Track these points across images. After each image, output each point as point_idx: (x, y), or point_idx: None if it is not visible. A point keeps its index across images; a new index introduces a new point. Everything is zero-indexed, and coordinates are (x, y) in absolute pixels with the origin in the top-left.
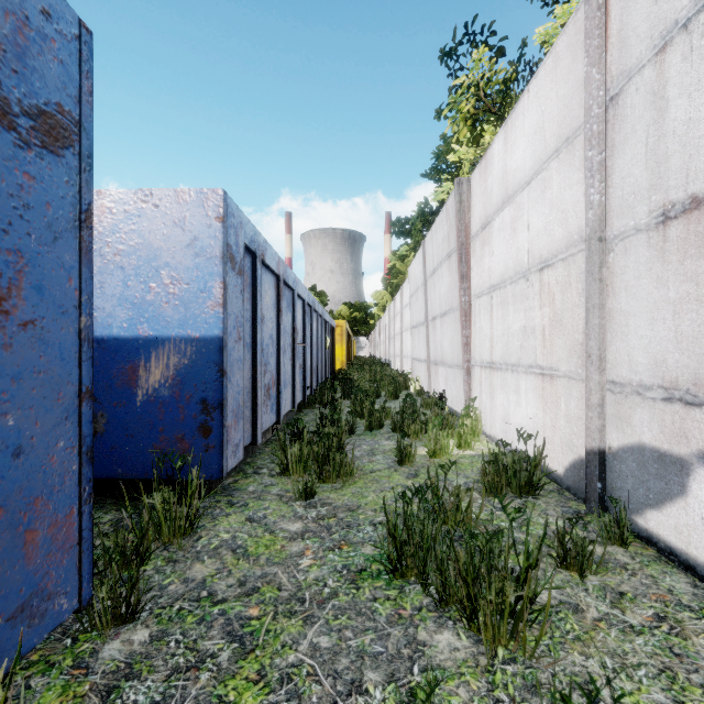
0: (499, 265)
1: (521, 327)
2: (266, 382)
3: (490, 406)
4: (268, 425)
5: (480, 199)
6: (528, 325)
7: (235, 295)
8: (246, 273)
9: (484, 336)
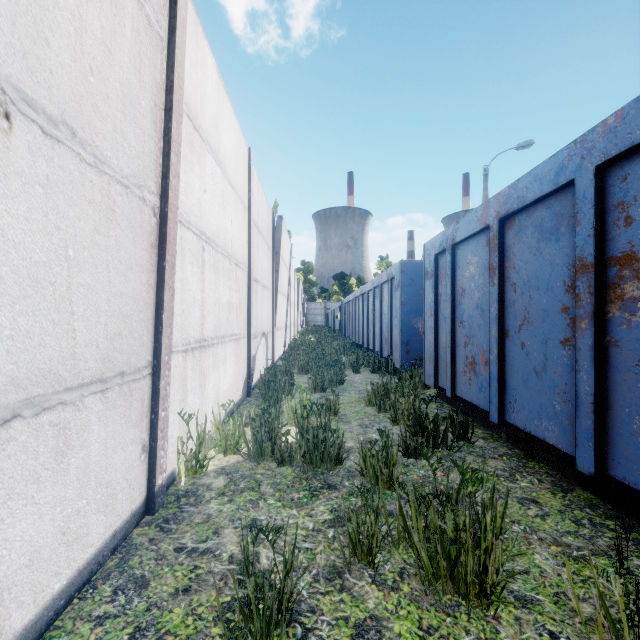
0: (213, 219)
1: (228, 301)
2: (470, 354)
3: (201, 403)
4: (474, 401)
5: (186, 51)
6: (231, 301)
7: (429, 291)
8: (444, 268)
9: (193, 298)
